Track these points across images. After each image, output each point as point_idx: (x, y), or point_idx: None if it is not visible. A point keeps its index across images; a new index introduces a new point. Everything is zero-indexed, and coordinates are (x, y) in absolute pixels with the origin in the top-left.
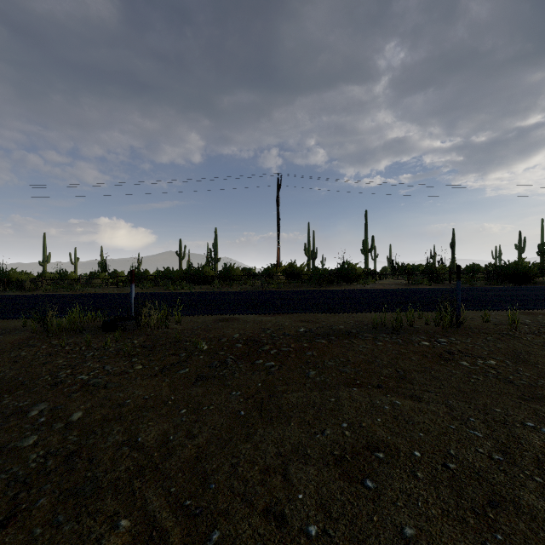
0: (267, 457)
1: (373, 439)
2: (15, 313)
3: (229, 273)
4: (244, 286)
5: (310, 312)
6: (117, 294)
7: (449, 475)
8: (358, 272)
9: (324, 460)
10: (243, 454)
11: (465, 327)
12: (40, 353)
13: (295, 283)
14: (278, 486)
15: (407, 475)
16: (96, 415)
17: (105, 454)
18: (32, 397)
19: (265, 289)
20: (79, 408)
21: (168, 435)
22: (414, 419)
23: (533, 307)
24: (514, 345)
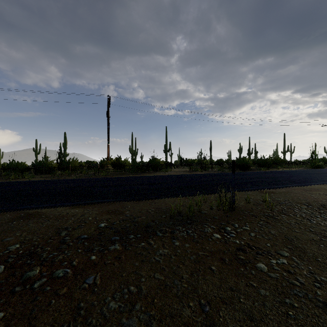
0: None
1: None
2: None
3: (68, 165)
4: (80, 174)
5: (119, 200)
6: None
7: None
8: (161, 164)
9: None
10: None
11: (238, 209)
12: None
13: (119, 172)
14: None
15: None
16: None
17: None
18: None
19: (96, 177)
20: None
21: None
22: None
23: (265, 187)
24: (282, 229)
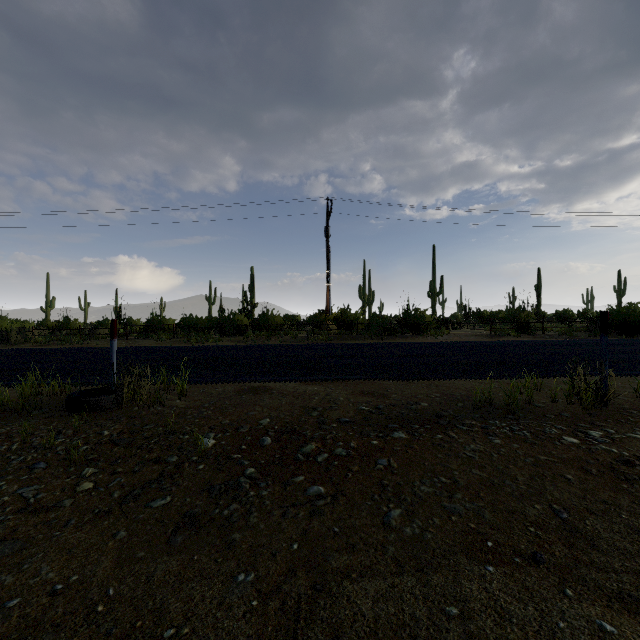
0: None
1: None
2: None
3: (266, 322)
4: (285, 338)
5: (374, 378)
6: (121, 348)
7: None
8: (427, 320)
9: None
10: None
11: (614, 406)
12: None
13: (348, 335)
14: None
15: None
16: None
17: None
18: None
19: (311, 342)
20: None
21: None
22: None
23: None
24: None
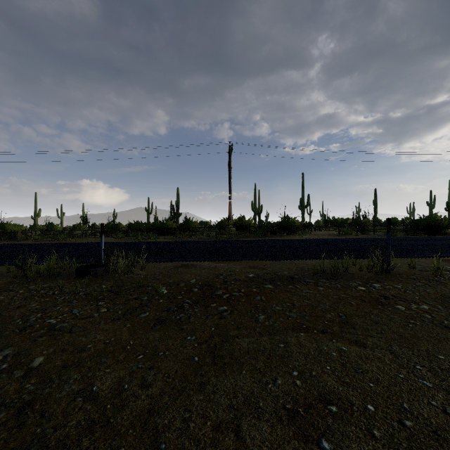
0: (220, 411)
1: (324, 390)
2: (3, 260)
3: (188, 226)
4: (201, 236)
5: (257, 259)
6: (93, 243)
7: (406, 434)
8: (296, 224)
9: (276, 414)
10: (195, 407)
11: (394, 273)
12: (16, 297)
13: (243, 234)
14: (230, 447)
15: (364, 434)
16: (57, 362)
17: (58, 405)
18: (0, 341)
19: (218, 239)
20: (42, 353)
21: (123, 384)
22: (362, 367)
23: None
24: (442, 290)
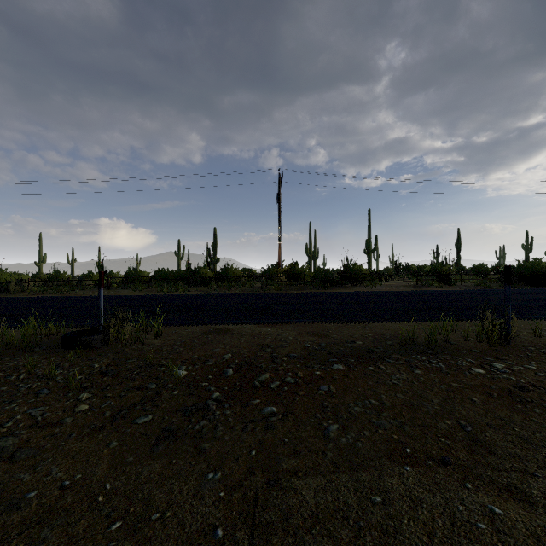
0: None
1: None
2: None
3: (227, 274)
4: (243, 288)
5: (317, 321)
6: (105, 297)
7: None
8: (363, 273)
9: None
10: None
11: (516, 344)
12: None
13: (297, 285)
14: None
15: None
16: None
17: None
18: None
19: (265, 292)
20: None
21: None
22: None
23: None
24: None
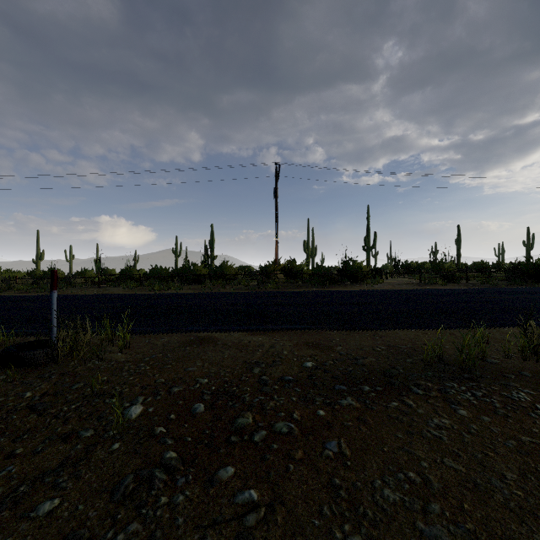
0: None
1: None
2: None
3: (222, 272)
4: (238, 286)
5: (318, 327)
6: (91, 296)
7: None
8: (364, 270)
9: None
10: None
11: None
12: None
13: (294, 283)
14: None
15: None
16: None
17: None
18: None
19: (261, 290)
20: None
21: None
22: None
23: None
24: None
